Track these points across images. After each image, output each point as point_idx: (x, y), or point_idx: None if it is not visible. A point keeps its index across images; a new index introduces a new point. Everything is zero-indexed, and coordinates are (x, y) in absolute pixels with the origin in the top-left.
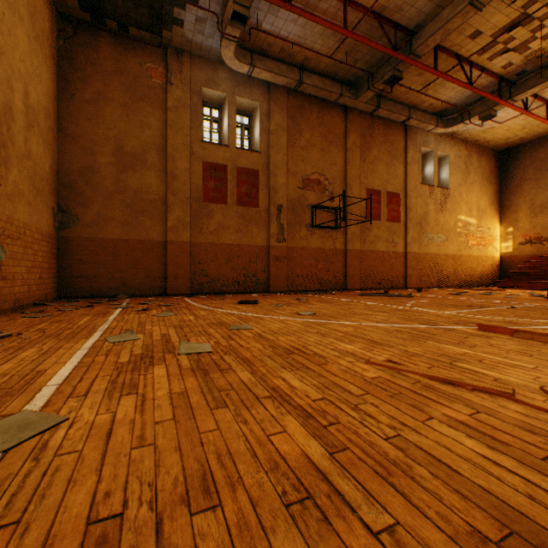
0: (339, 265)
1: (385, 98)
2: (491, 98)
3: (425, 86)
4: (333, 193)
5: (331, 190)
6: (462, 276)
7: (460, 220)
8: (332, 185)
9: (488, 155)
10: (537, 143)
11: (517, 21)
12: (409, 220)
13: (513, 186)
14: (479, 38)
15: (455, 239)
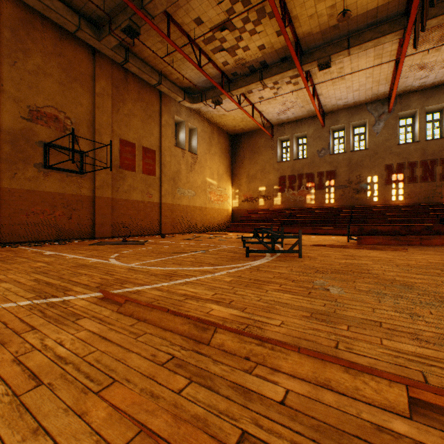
0: (86, 212)
1: (136, 56)
2: (217, 86)
3: (167, 54)
4: (78, 135)
5: (75, 131)
6: (207, 224)
7: (206, 180)
8: (77, 126)
9: (225, 136)
10: (251, 134)
11: (226, 25)
12: (164, 175)
13: (239, 161)
14: (203, 26)
15: (202, 195)
